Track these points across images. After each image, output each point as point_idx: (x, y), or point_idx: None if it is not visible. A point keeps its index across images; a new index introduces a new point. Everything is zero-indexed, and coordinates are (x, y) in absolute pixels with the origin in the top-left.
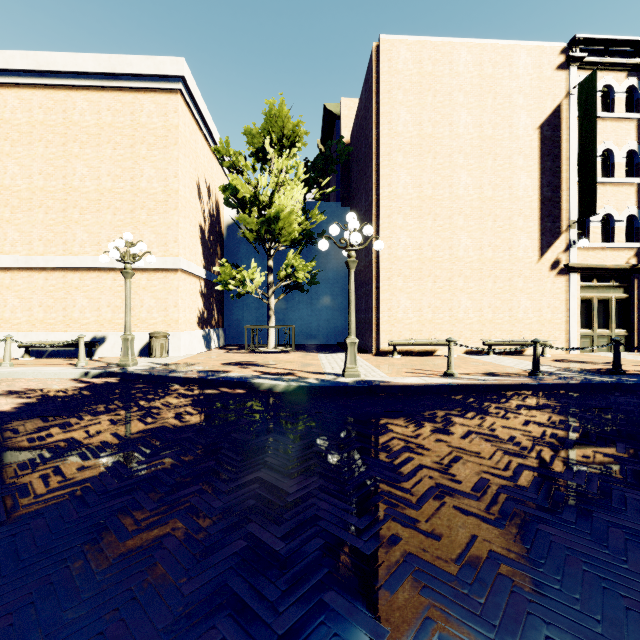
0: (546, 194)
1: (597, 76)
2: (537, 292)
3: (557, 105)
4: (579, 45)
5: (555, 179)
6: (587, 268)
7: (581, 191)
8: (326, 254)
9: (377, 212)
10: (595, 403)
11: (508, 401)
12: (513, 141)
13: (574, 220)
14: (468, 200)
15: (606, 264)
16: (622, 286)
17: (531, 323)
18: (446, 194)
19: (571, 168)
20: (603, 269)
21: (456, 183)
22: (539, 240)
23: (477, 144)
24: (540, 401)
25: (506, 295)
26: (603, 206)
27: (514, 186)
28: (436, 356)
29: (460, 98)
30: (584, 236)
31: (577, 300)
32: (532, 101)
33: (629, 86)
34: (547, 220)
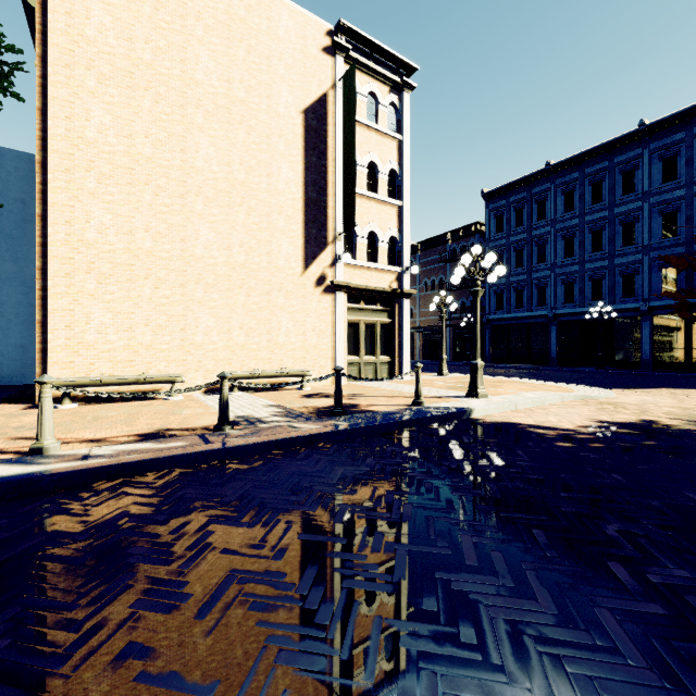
0: (311, 195)
1: (363, 79)
2: (301, 311)
3: (323, 93)
4: (346, 35)
5: (321, 179)
6: (354, 288)
7: (345, 198)
8: (19, 237)
9: (45, 159)
10: (231, 490)
11: (39, 522)
12: (272, 117)
13: (340, 231)
14: (211, 178)
15: (371, 285)
16: (386, 310)
17: (294, 349)
18: (176, 161)
19: (337, 171)
20: (369, 291)
21: (192, 149)
22: (304, 248)
23: (224, 104)
24: (126, 505)
25: (264, 313)
26: (369, 222)
27: (274, 175)
28: (150, 400)
29: (198, 30)
30: (352, 252)
31: (344, 323)
32: (295, 76)
33: (392, 103)
34: (312, 226)
